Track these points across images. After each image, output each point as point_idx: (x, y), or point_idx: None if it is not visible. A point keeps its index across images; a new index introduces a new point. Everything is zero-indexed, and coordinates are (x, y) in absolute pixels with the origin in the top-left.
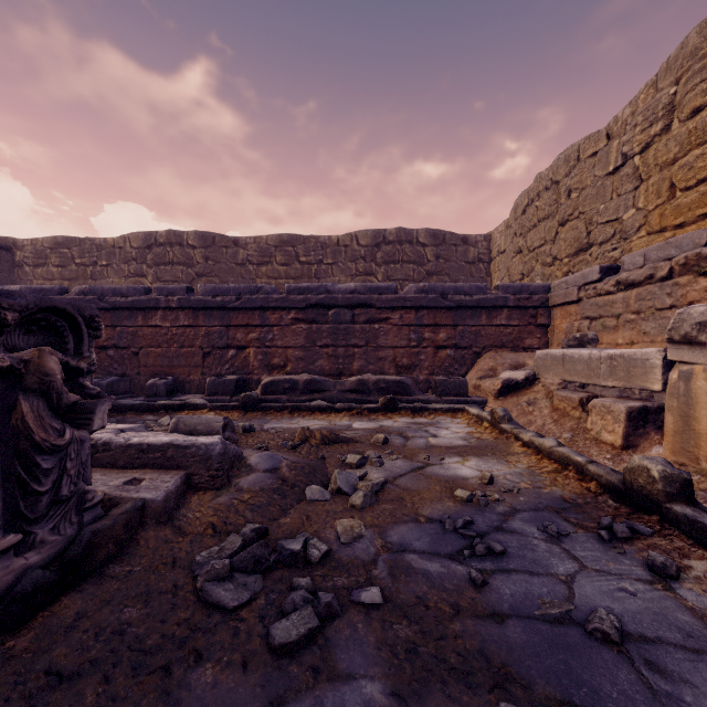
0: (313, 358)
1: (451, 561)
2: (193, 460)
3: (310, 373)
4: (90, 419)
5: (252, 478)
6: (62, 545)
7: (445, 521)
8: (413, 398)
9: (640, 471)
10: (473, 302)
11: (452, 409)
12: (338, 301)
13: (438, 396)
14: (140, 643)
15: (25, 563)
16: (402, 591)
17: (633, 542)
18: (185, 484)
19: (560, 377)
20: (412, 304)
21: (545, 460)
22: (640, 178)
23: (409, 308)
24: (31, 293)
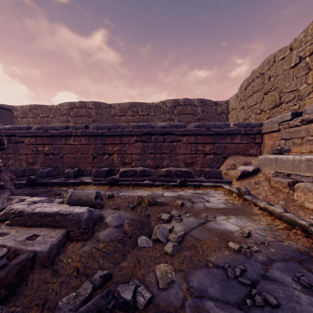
0: (144, 159)
1: (239, 311)
2: (70, 222)
3: (143, 166)
4: None
5: (106, 232)
6: None
7: (227, 270)
8: (194, 179)
9: None
10: (223, 131)
11: (215, 185)
12: (156, 131)
13: (206, 178)
14: None
15: None
16: None
17: None
18: (65, 237)
19: (274, 170)
20: (193, 133)
21: (276, 220)
22: (309, 68)
23: (191, 135)
24: (14, 129)
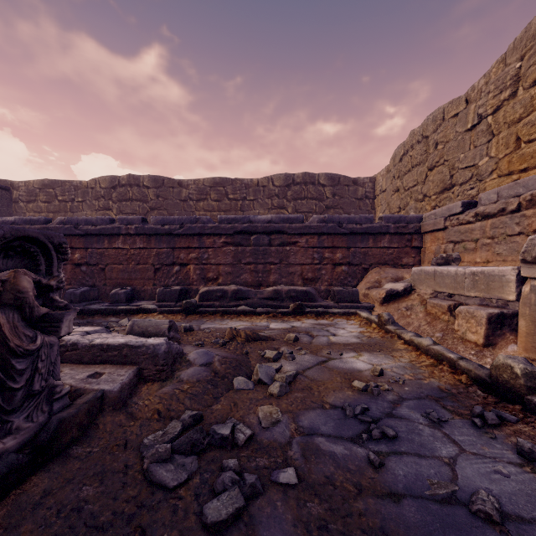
0: (239, 273)
1: (352, 444)
2: (144, 357)
3: (237, 284)
4: (58, 326)
5: (190, 371)
6: (34, 430)
7: (346, 409)
8: (316, 304)
9: (504, 368)
10: (362, 229)
11: (347, 313)
12: (258, 228)
13: (335, 302)
14: (95, 519)
15: (3, 448)
16: (313, 471)
17: (501, 428)
18: (136, 377)
19: (432, 288)
20: (315, 231)
21: (423, 355)
22: (492, 133)
23: (313, 234)
24: (23, 223)
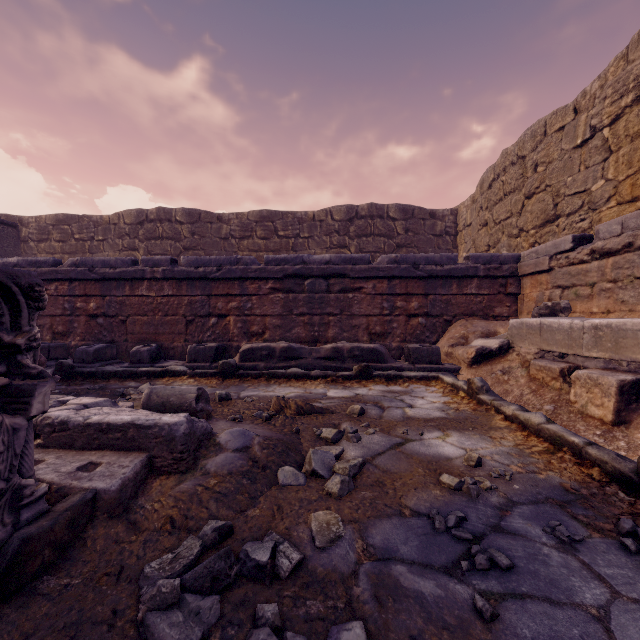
0: (289, 326)
1: (447, 578)
2: (156, 441)
3: (287, 340)
4: (27, 403)
5: (220, 460)
6: None
7: (434, 518)
8: (387, 365)
9: None
10: (444, 271)
11: (426, 377)
12: (314, 271)
13: (411, 363)
14: None
15: None
16: (392, 627)
17: None
18: (145, 468)
19: (537, 346)
20: (385, 274)
21: (532, 437)
22: (609, 149)
23: (381, 278)
24: (27, 265)
